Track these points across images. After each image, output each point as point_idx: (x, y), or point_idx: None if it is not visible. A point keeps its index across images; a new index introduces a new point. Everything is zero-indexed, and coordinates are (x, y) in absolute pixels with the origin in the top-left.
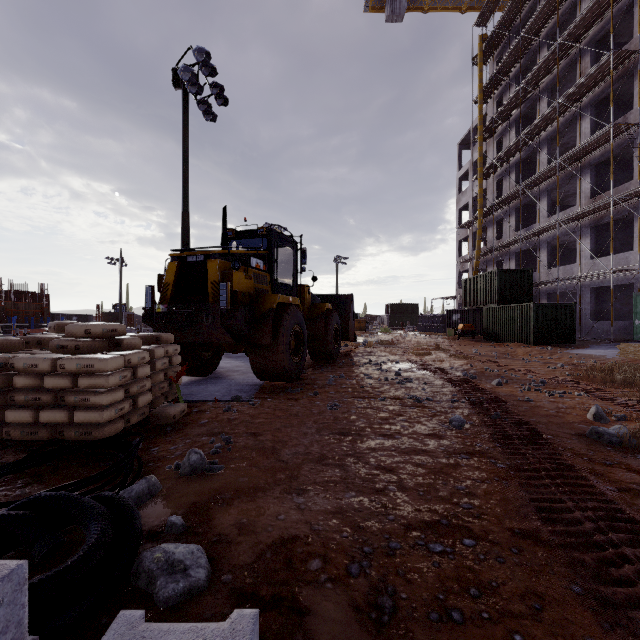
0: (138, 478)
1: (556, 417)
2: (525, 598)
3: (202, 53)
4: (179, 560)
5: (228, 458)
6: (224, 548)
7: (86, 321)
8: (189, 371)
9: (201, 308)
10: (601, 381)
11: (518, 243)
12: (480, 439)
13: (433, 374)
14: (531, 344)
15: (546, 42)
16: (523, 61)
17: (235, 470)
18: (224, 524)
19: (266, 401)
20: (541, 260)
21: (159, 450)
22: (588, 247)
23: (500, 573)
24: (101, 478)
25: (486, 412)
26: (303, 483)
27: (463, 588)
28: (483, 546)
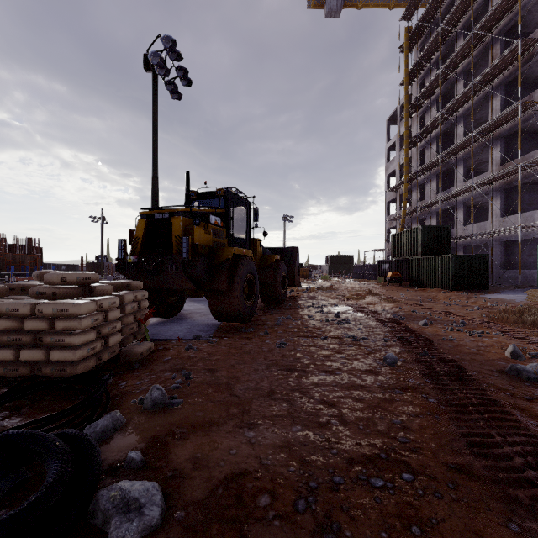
0: (105, 412)
1: (477, 355)
2: (465, 536)
3: (169, 41)
4: (134, 498)
5: (187, 393)
6: (179, 483)
7: (73, 270)
8: (157, 313)
9: (166, 259)
10: (514, 322)
11: (438, 204)
12: (412, 375)
13: (367, 316)
14: (450, 289)
15: (462, 32)
16: (443, 49)
17: (193, 405)
18: (180, 459)
19: (223, 340)
20: (458, 218)
21: (126, 385)
22: (498, 207)
23: (439, 509)
24: (70, 413)
25: (415, 350)
26: (254, 417)
27: (405, 525)
28: (421, 481)
